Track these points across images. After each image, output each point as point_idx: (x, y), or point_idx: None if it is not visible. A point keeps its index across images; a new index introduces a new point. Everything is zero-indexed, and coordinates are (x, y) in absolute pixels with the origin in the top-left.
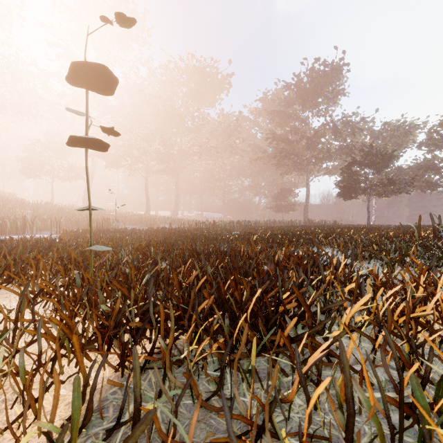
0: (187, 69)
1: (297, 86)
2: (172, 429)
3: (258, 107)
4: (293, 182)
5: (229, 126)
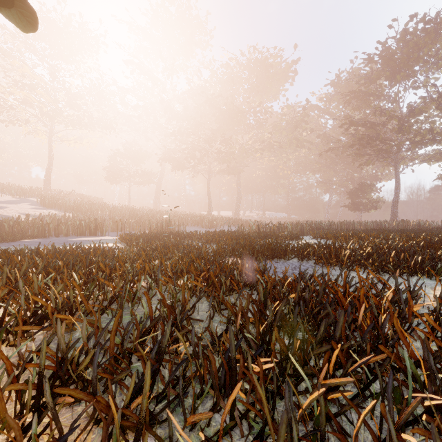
0: (248, 64)
1: (384, 56)
2: None
3: (329, 92)
4: (375, 175)
5: (294, 117)
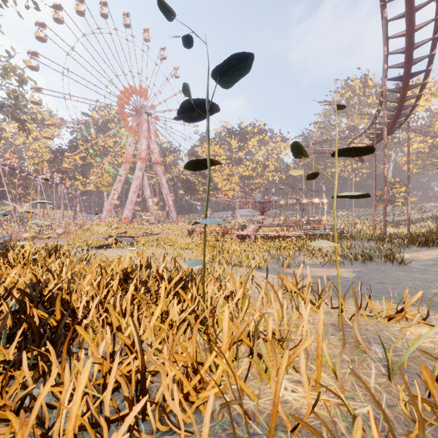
0: None
1: None
2: (168, 273)
3: None
4: None
5: None
